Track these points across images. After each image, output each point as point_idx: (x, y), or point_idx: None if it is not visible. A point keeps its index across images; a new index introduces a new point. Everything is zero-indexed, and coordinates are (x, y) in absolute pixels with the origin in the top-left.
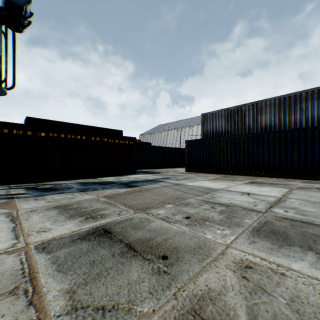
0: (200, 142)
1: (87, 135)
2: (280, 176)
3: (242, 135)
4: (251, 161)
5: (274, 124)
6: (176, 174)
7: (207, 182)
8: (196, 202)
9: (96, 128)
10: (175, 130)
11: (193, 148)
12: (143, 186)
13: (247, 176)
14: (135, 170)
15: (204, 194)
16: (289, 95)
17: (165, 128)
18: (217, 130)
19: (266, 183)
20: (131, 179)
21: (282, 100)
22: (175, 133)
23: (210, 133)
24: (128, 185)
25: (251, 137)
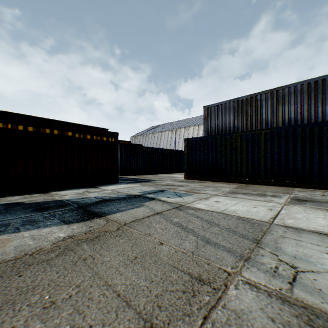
0: (204, 140)
1: (37, 126)
2: (321, 187)
3: (263, 130)
4: (276, 166)
5: (301, 116)
6: (173, 183)
7: (228, 201)
8: (275, 327)
9: (73, 124)
10: (169, 132)
11: (195, 149)
12: (116, 214)
13: (271, 186)
14: (116, 178)
15: (256, 250)
16: (323, 77)
17: (158, 129)
18: (224, 127)
19: (324, 202)
20: (105, 194)
21: (312, 85)
22: (170, 135)
23: (214, 130)
24: (86, 212)
25: (277, 133)
